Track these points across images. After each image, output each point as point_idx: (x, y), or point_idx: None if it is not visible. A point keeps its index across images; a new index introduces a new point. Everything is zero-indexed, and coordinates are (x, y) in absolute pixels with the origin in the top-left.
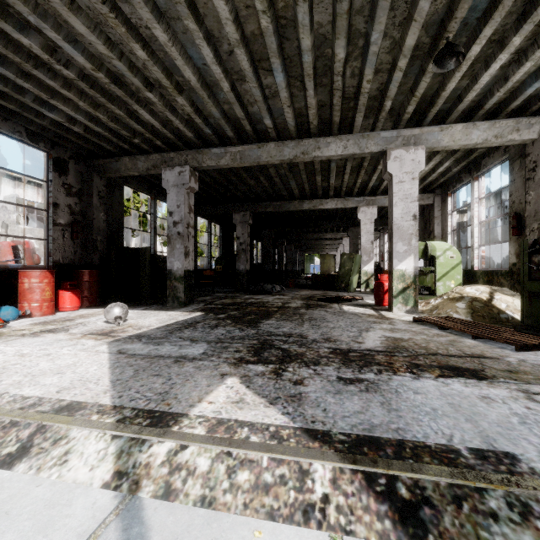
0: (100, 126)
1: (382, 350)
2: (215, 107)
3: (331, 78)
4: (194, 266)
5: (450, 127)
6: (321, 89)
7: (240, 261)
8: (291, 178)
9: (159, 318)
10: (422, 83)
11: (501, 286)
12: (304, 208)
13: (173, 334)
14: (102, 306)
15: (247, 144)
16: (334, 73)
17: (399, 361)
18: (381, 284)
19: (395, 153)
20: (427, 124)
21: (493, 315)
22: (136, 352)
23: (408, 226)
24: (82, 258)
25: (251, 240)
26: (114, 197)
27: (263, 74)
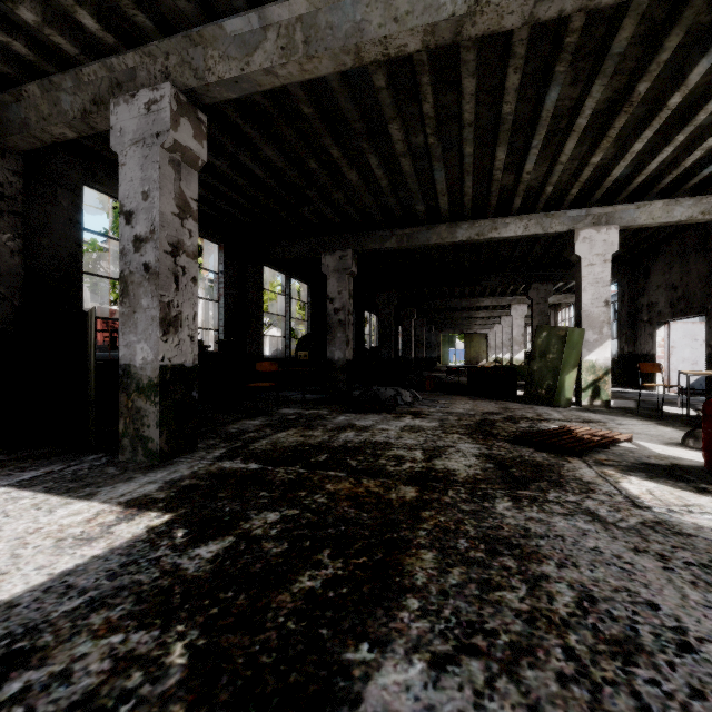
0: None
1: None
2: None
3: None
4: (255, 352)
5: None
6: None
7: (334, 343)
8: (438, 157)
9: None
10: None
11: None
12: (458, 239)
13: None
14: None
15: None
16: None
17: None
18: None
19: None
20: None
21: None
22: None
23: None
24: None
25: (361, 310)
26: (55, 207)
27: None
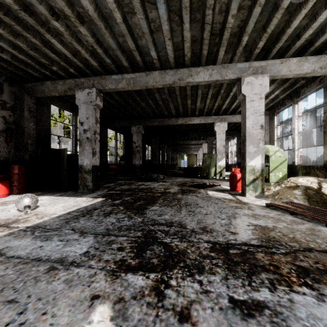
0: (23, 55)
1: (258, 244)
2: (111, 38)
3: (203, 13)
4: (105, 161)
5: (288, 60)
6: (195, 25)
7: (135, 158)
8: (170, 101)
9: (66, 205)
10: (274, 19)
11: (317, 176)
12: (178, 123)
13: (68, 224)
14: (29, 193)
15: (138, 72)
16: (206, 6)
17: (283, 263)
18: (235, 175)
19: (247, 79)
20: (270, 58)
21: (324, 201)
22: (16, 252)
23: (257, 133)
24: (15, 156)
25: (144, 144)
26: (43, 112)
27: (149, 7)
